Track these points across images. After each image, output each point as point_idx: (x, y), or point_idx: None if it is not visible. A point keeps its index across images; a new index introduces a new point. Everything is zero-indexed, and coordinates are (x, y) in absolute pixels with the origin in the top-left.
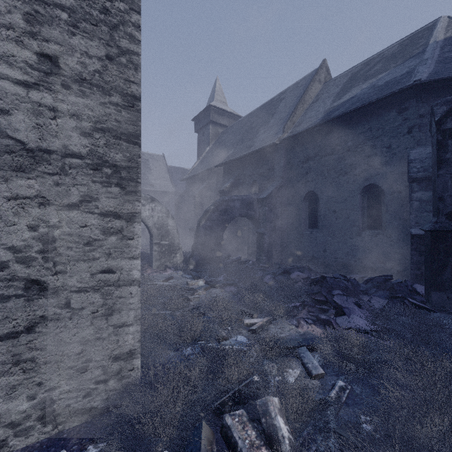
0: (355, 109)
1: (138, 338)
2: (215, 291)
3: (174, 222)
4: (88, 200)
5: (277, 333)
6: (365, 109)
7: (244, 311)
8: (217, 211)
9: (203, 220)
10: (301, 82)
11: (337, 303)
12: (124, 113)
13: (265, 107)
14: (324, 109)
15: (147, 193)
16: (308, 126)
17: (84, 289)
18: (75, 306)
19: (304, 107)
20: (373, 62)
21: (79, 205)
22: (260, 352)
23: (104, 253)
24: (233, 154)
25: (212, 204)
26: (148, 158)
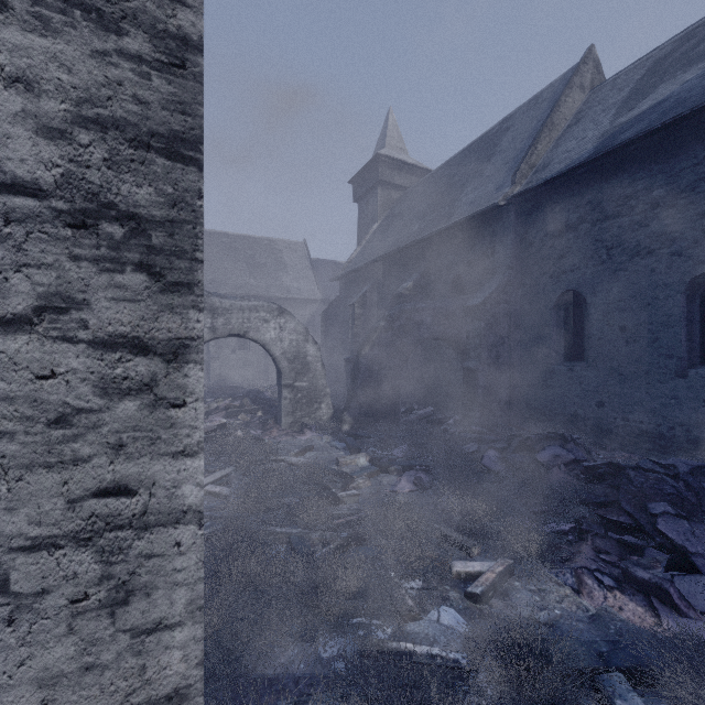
0: (675, 120)
1: (196, 657)
2: (389, 480)
3: (316, 350)
4: (60, 306)
5: (540, 624)
6: (697, 117)
7: (448, 536)
8: (392, 330)
9: (366, 346)
10: (543, 95)
11: (672, 539)
12: (159, 81)
13: (475, 148)
14: (597, 133)
15: (279, 302)
16: (564, 167)
17: (48, 542)
18: (22, 588)
19: (553, 136)
20: (702, 31)
21: (34, 321)
22: (505, 679)
23: (106, 443)
24: (418, 231)
25: (383, 317)
26: (282, 248)
